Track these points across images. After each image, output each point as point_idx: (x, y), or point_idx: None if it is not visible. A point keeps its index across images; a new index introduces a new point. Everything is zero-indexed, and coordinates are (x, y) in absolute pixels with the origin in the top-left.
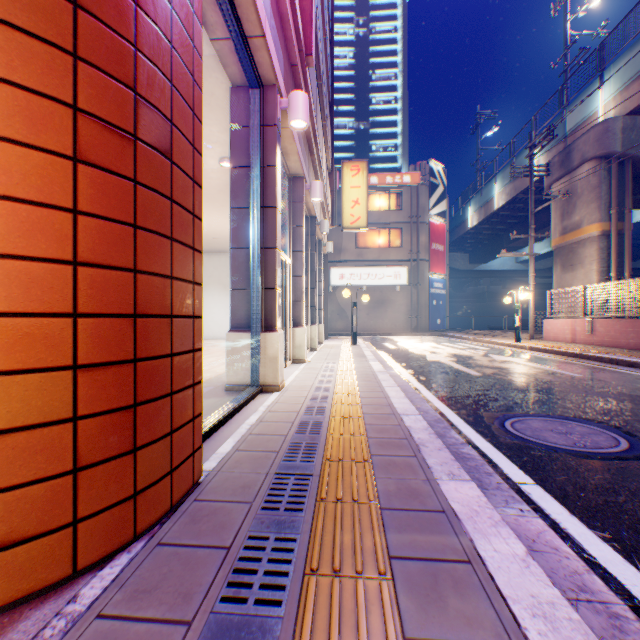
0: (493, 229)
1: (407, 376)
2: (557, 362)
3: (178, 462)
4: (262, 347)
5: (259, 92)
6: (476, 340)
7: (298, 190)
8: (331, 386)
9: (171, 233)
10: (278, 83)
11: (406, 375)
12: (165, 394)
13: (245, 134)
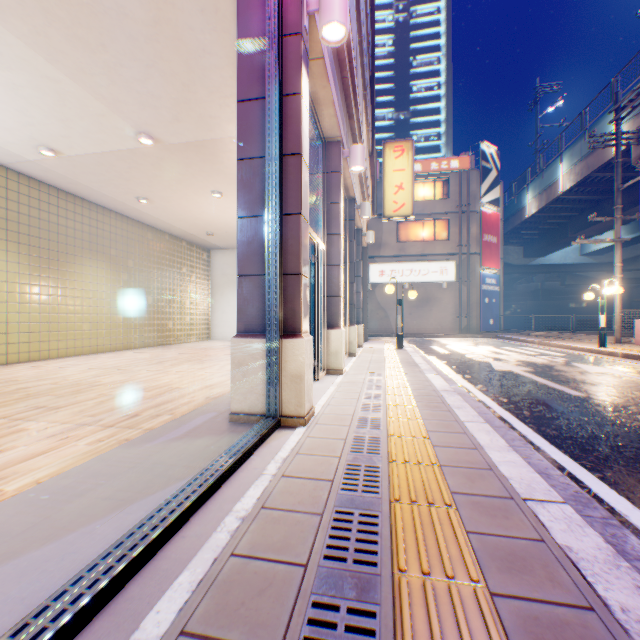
0: (555, 217)
1: (479, 395)
2: None
3: None
4: (280, 360)
5: None
6: (543, 343)
7: (334, 158)
8: (381, 417)
9: None
10: None
11: (477, 393)
12: None
13: (256, 52)
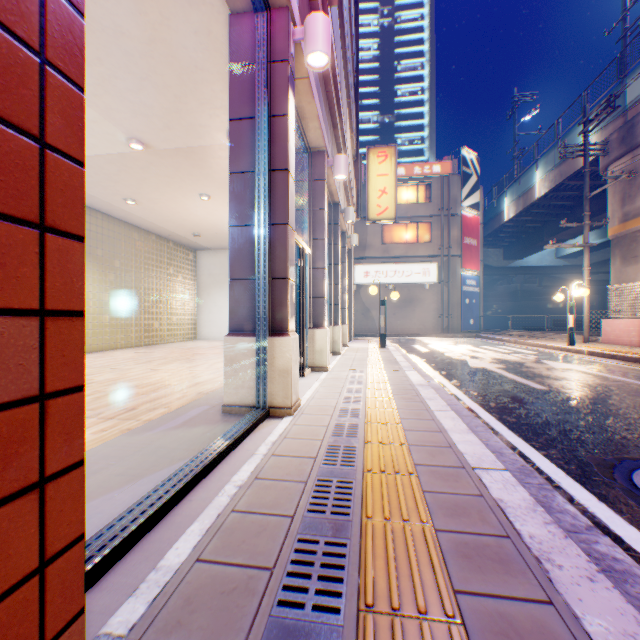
0: (532, 221)
1: (453, 389)
2: (635, 371)
3: None
4: (269, 356)
5: (265, 17)
6: (518, 342)
7: (319, 166)
8: (361, 408)
9: None
10: (290, 3)
11: (451, 388)
12: None
13: (247, 75)
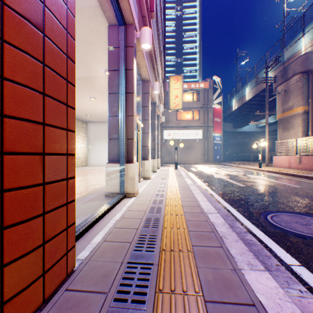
0: (245, 111)
1: (205, 186)
2: (283, 179)
3: (50, 264)
4: (125, 172)
5: (124, 28)
6: (238, 166)
7: (146, 87)
8: (164, 193)
9: (43, 89)
10: (134, 22)
11: (204, 186)
12: (36, 215)
13: (116, 52)
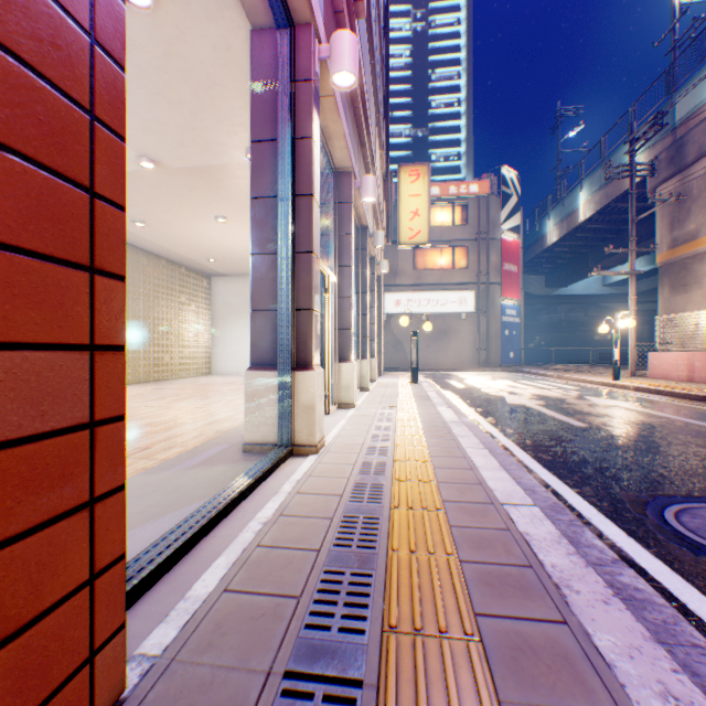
0: (576, 246)
1: (488, 427)
2: (681, 408)
3: None
4: (292, 391)
5: (288, 34)
6: (561, 377)
7: (345, 188)
8: (389, 446)
9: None
10: (315, 20)
11: (486, 425)
12: None
13: (269, 95)
